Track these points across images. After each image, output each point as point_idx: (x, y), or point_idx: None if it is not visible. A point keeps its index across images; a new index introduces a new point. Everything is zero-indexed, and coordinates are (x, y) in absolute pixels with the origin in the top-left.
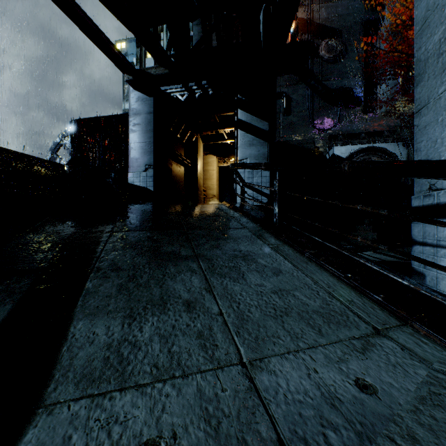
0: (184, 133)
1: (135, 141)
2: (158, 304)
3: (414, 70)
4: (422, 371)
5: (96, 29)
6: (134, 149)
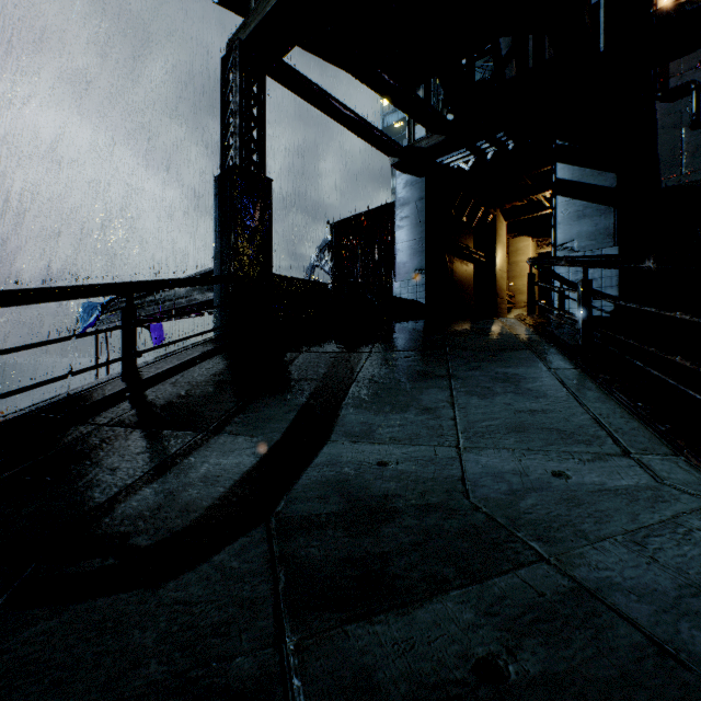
0: (472, 213)
1: (402, 240)
2: (402, 407)
3: None
4: (642, 481)
5: (357, 119)
6: (400, 251)
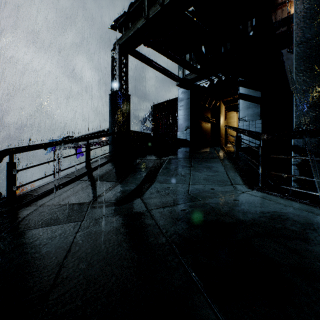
0: (210, 103)
1: (180, 115)
2: (175, 175)
3: None
4: (231, 189)
5: (162, 68)
6: (180, 119)
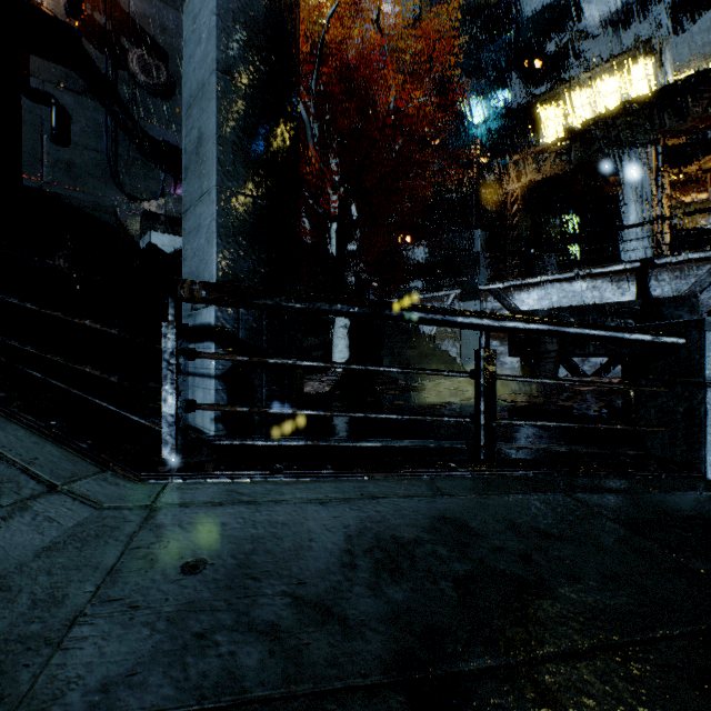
0: None
1: None
2: None
3: (183, 160)
4: (83, 516)
5: None
6: None
